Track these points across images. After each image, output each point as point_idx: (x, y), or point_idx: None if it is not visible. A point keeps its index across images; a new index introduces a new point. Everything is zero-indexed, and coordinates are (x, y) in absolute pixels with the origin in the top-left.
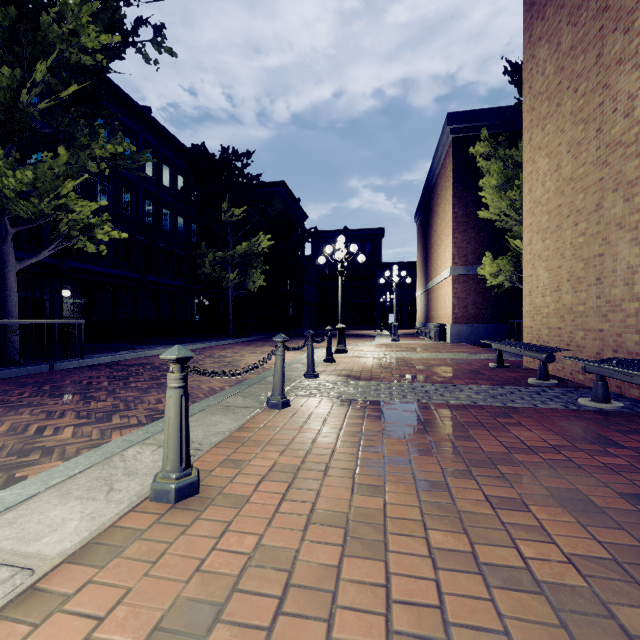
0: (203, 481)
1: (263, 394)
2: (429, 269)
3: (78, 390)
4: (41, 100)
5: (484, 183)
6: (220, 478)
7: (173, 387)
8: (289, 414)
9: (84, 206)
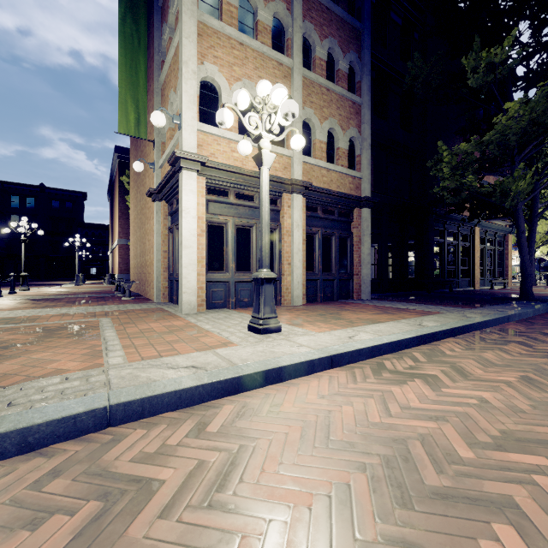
0: None
1: None
2: (113, 236)
3: None
4: None
5: (127, 198)
6: None
7: None
8: None
9: None
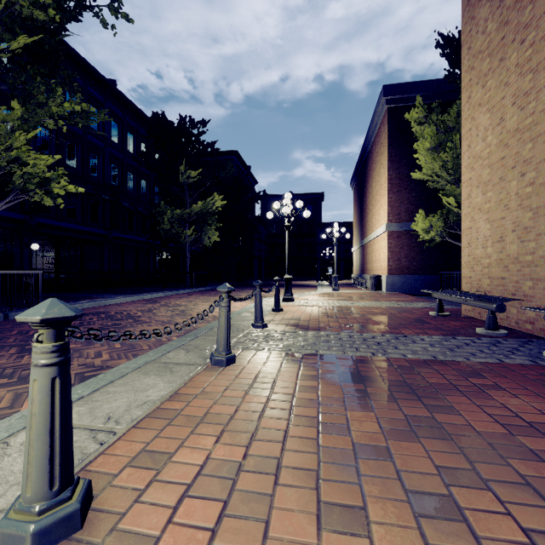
0: (99, 495)
1: (208, 347)
2: (364, 227)
3: (19, 341)
4: (0, 59)
5: (418, 146)
6: (126, 488)
7: (39, 365)
8: (234, 373)
9: (37, 159)
